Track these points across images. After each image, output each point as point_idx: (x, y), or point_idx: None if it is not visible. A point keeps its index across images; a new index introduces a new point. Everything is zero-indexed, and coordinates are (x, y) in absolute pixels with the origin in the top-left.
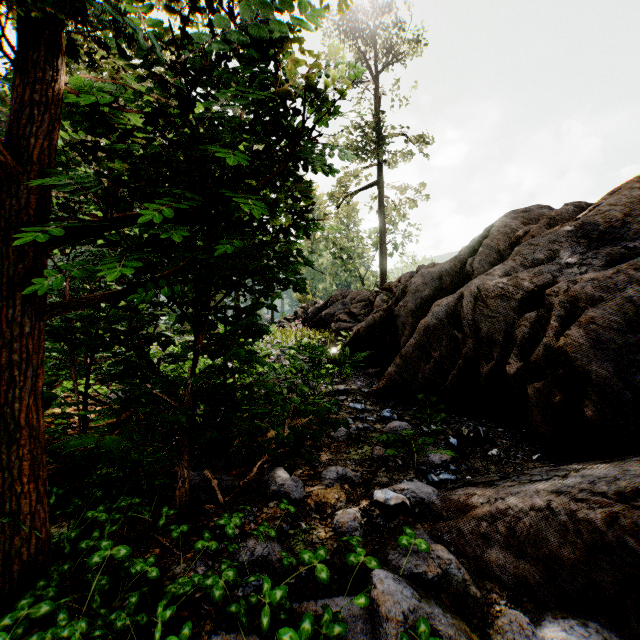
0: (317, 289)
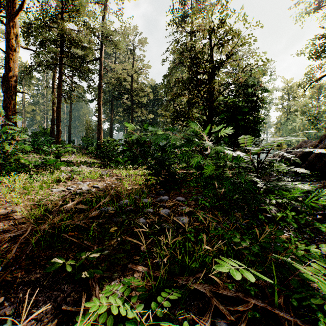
0: (291, 142)
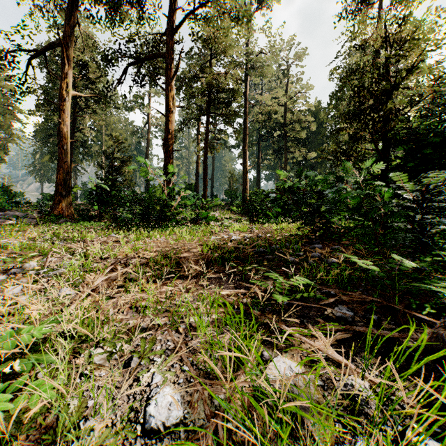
0: None
